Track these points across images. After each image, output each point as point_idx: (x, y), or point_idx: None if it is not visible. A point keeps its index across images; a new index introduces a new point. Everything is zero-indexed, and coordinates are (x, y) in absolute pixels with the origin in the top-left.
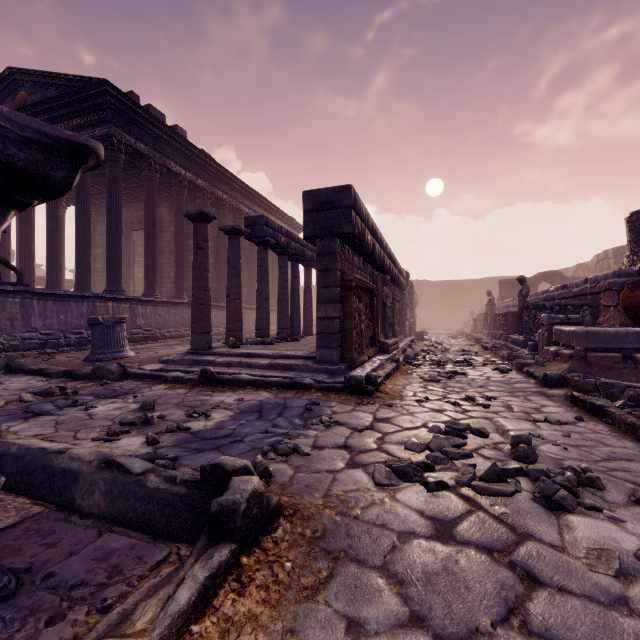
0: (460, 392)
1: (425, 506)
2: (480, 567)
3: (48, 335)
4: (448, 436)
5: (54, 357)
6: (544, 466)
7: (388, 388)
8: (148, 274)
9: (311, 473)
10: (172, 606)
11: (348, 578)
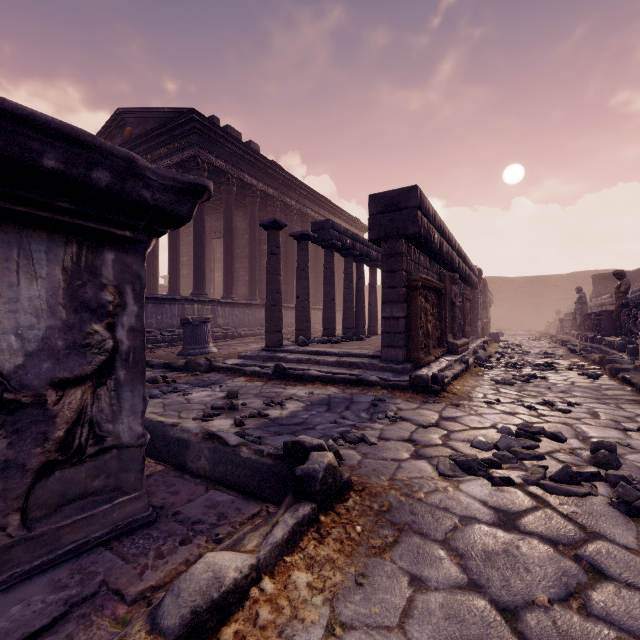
0: (537, 396)
1: (489, 498)
2: (542, 554)
3: (149, 333)
4: (518, 438)
5: (154, 351)
6: (626, 472)
7: (456, 389)
8: (226, 278)
9: (377, 460)
10: (271, 538)
11: (411, 545)
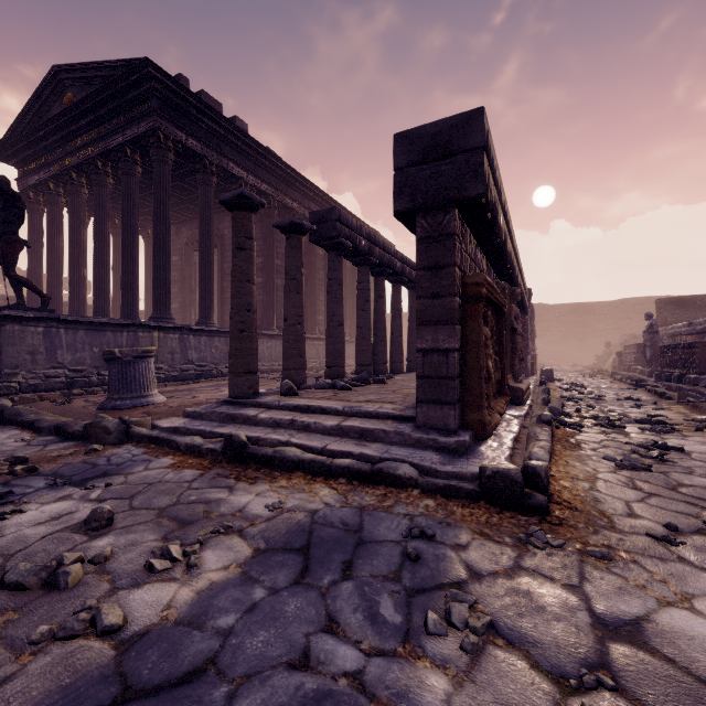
0: None
1: None
2: None
3: (78, 372)
4: None
5: (69, 401)
6: None
7: (565, 489)
8: (203, 298)
9: None
10: None
11: None
